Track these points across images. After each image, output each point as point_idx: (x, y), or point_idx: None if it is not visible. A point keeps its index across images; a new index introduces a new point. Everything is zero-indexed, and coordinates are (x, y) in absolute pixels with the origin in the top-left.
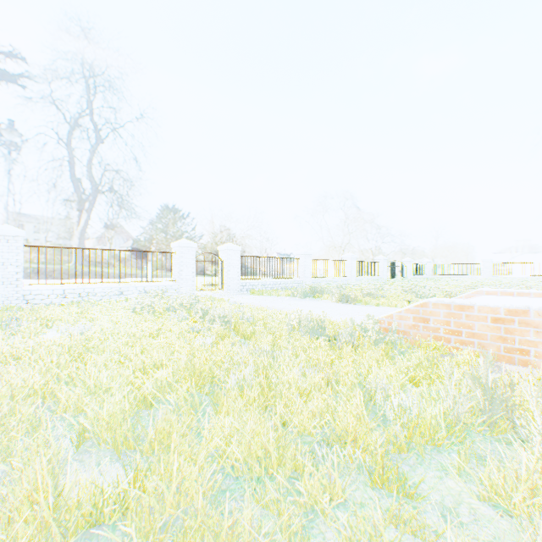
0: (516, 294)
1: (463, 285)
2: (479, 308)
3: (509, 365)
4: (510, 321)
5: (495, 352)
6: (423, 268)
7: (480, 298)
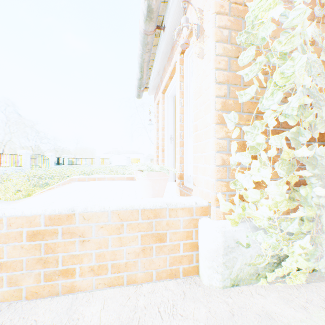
0: (97, 179)
1: (80, 172)
2: (11, 221)
3: (50, 300)
4: (53, 233)
5: (34, 285)
6: (63, 160)
7: (68, 186)
